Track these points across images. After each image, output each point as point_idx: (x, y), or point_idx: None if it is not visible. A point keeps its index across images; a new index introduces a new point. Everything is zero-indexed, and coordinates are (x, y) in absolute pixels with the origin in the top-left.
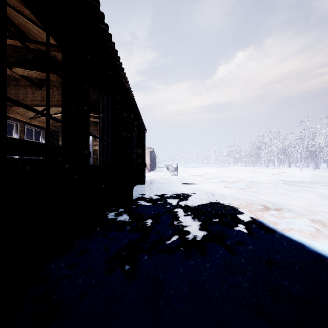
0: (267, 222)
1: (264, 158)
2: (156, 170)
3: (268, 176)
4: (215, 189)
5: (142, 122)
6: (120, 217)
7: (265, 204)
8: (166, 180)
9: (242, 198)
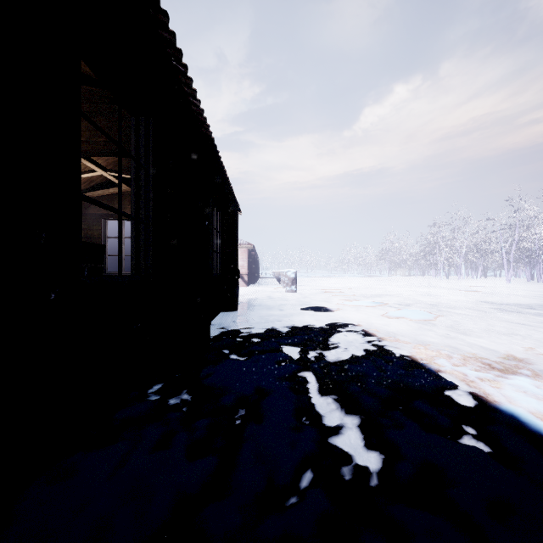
0: (529, 416)
1: (442, 261)
2: (259, 283)
3: (456, 293)
4: (371, 320)
5: (231, 194)
6: (172, 398)
7: (489, 359)
8: (276, 301)
9: (431, 341)
